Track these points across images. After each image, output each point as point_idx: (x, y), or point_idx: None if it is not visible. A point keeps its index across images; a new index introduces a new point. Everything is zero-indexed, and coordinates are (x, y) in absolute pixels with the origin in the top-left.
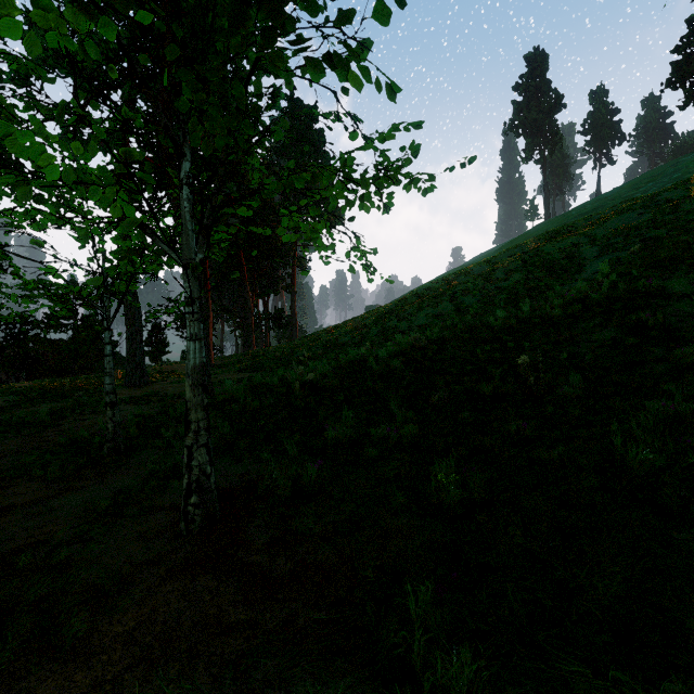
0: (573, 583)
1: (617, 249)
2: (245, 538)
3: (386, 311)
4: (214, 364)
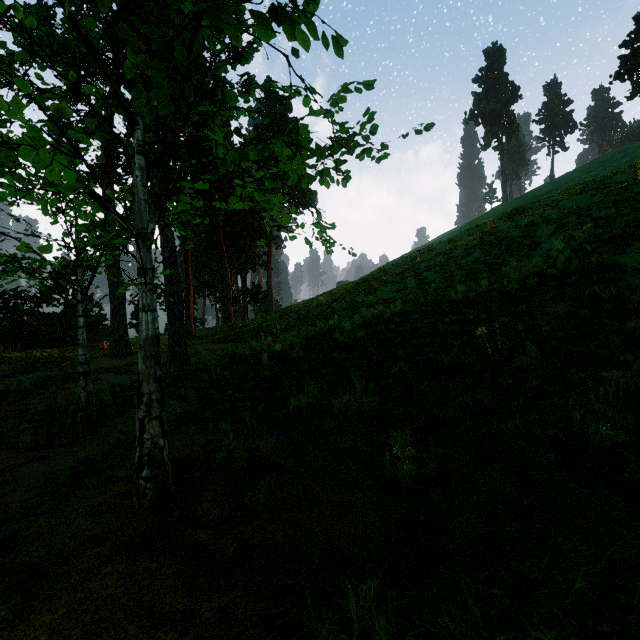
0: (532, 575)
1: (570, 228)
2: (196, 513)
3: (354, 286)
4: (194, 336)
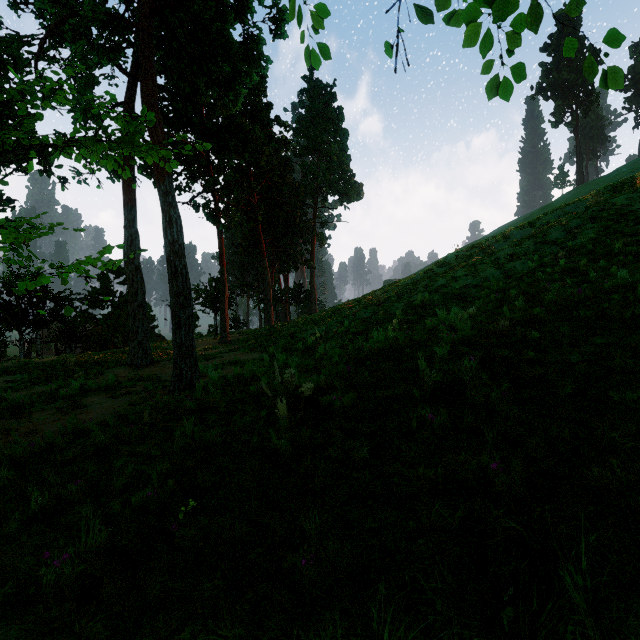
0: None
1: None
2: None
3: (410, 283)
4: (229, 340)
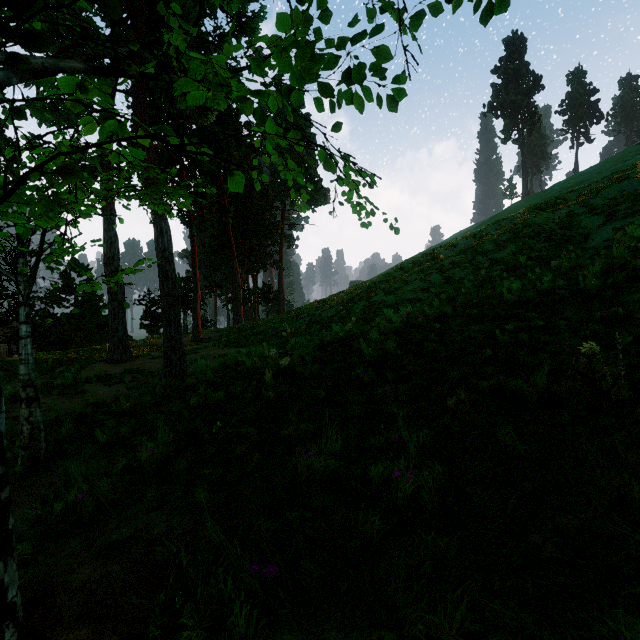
0: None
1: (628, 215)
2: None
3: (371, 285)
4: (202, 338)
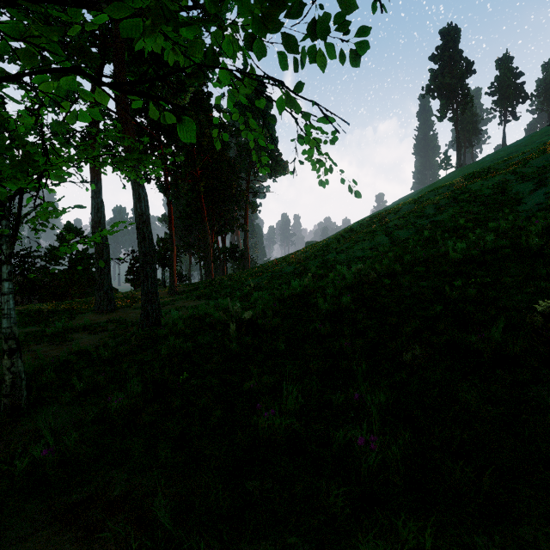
0: None
1: None
2: None
3: (324, 245)
4: (177, 291)
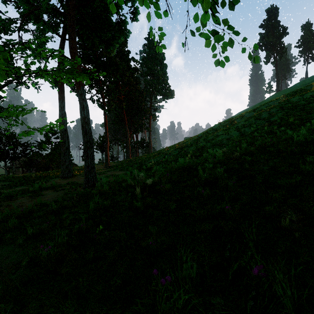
0: None
1: None
2: None
3: (197, 138)
4: (109, 166)
